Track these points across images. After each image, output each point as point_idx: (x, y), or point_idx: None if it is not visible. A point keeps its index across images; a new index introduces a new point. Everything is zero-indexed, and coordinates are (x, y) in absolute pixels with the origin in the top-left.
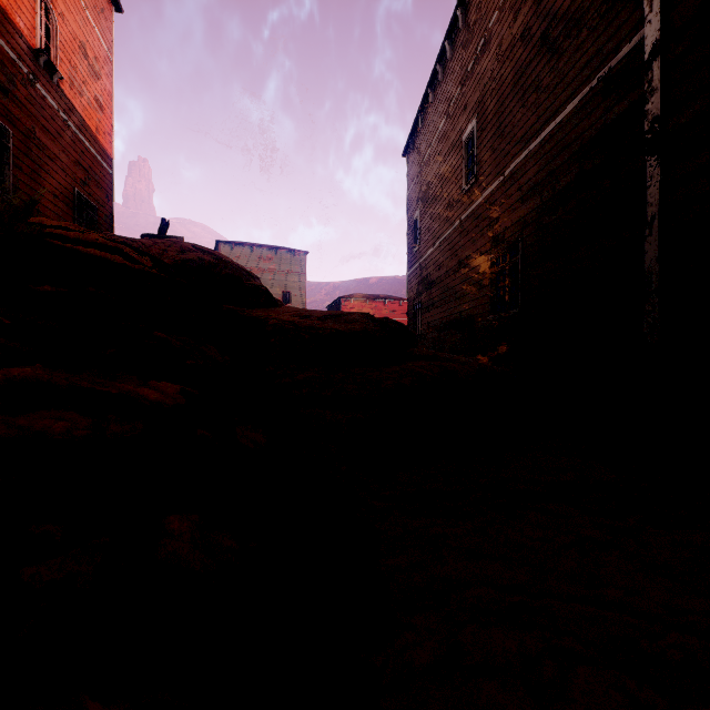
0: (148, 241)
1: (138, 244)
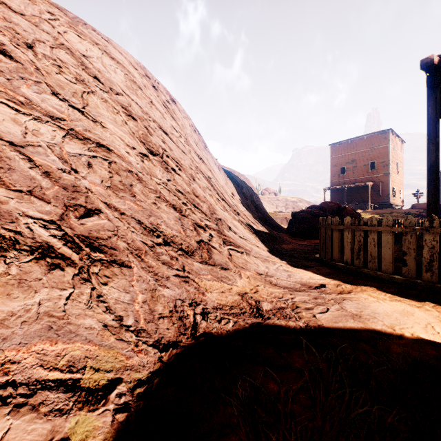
0: (421, 204)
1: (420, 205)
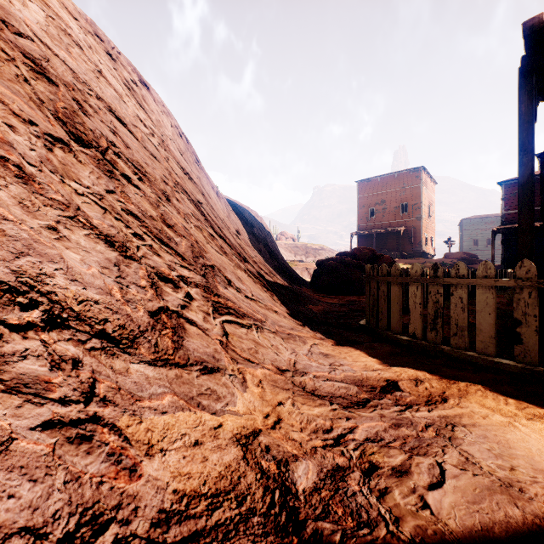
0: (454, 253)
1: (453, 254)
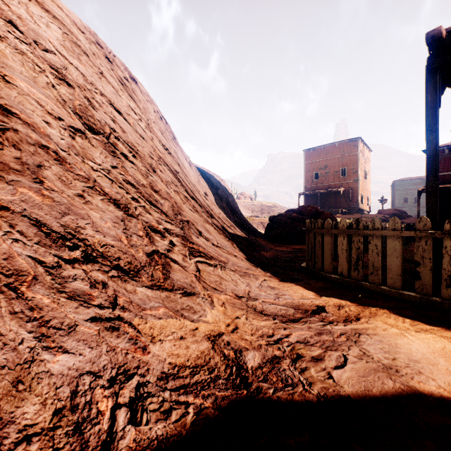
0: (386, 210)
1: (385, 211)
